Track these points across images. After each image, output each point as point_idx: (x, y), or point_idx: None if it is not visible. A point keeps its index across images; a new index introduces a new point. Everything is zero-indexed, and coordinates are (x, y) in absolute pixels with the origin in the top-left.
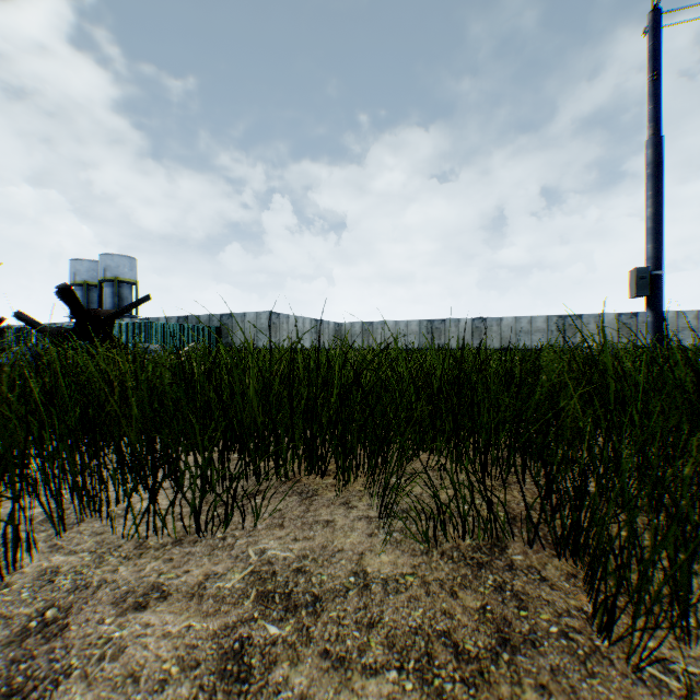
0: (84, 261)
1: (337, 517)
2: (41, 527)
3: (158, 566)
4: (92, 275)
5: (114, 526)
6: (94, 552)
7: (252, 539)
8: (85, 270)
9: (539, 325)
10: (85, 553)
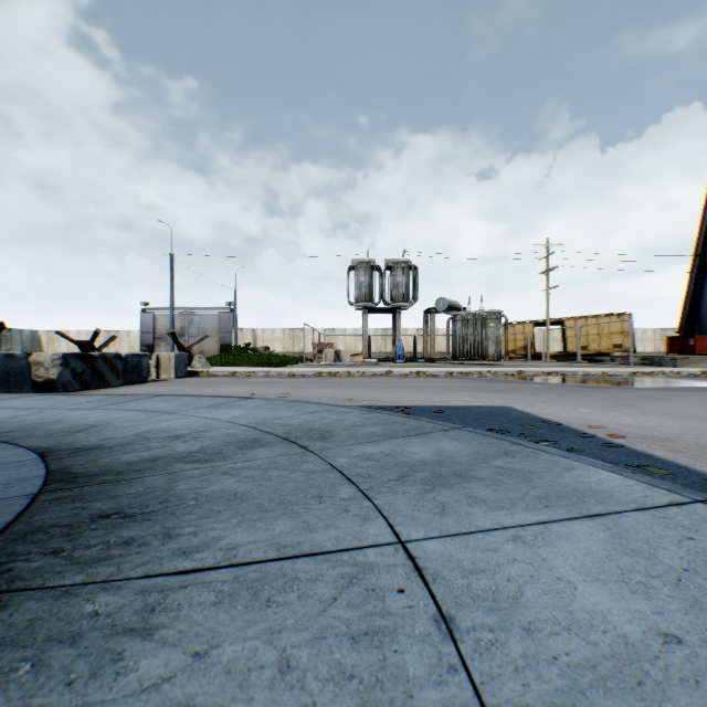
0: None
1: None
2: None
3: None
4: None
5: None
6: None
7: None
8: None
9: None
10: None
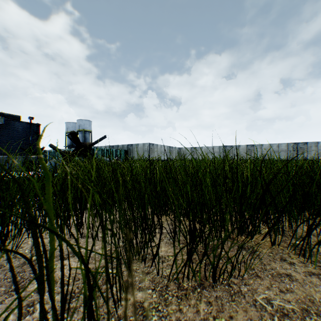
0: (71, 123)
1: (291, 272)
2: (110, 264)
3: (205, 308)
4: (74, 128)
5: (159, 271)
6: (154, 290)
7: (250, 288)
8: (71, 126)
9: (283, 148)
10: (149, 290)
